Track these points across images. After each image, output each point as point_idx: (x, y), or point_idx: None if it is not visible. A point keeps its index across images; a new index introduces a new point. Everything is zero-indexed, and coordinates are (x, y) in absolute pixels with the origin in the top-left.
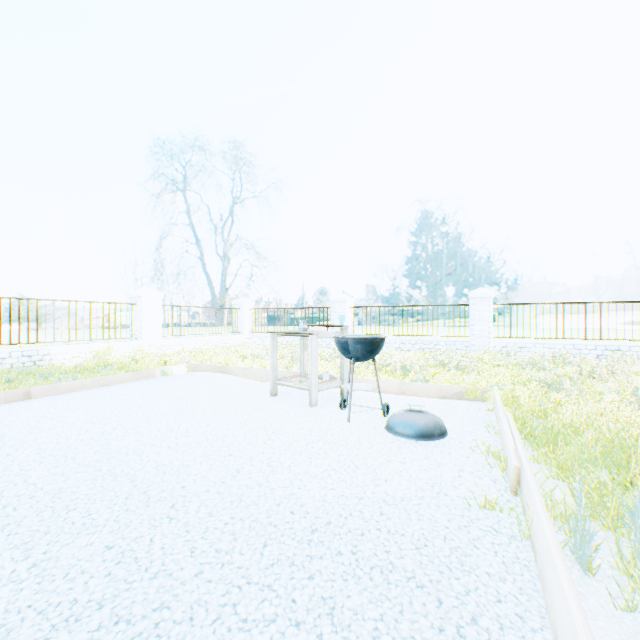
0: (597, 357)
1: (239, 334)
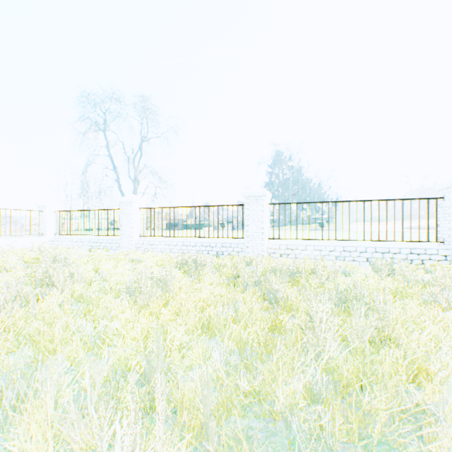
0: (368, 260)
1: (42, 236)
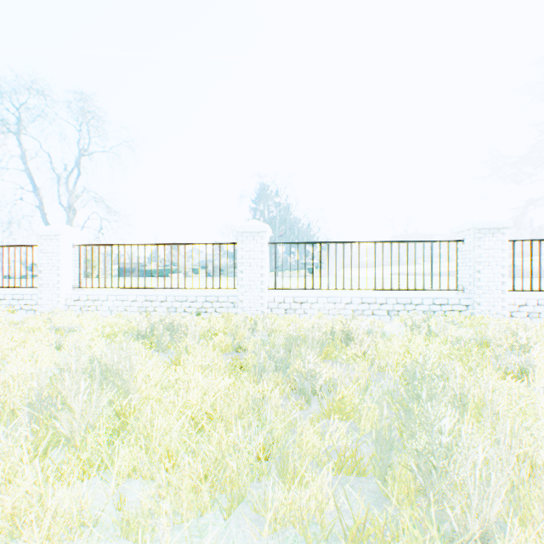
0: (388, 313)
1: None
